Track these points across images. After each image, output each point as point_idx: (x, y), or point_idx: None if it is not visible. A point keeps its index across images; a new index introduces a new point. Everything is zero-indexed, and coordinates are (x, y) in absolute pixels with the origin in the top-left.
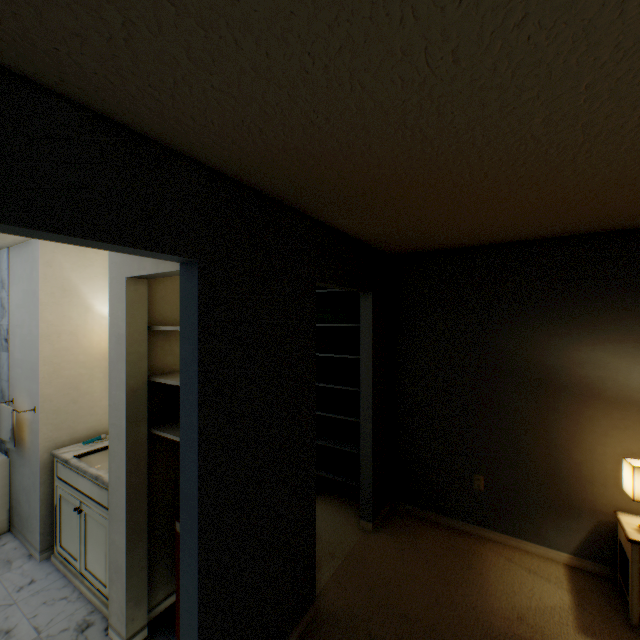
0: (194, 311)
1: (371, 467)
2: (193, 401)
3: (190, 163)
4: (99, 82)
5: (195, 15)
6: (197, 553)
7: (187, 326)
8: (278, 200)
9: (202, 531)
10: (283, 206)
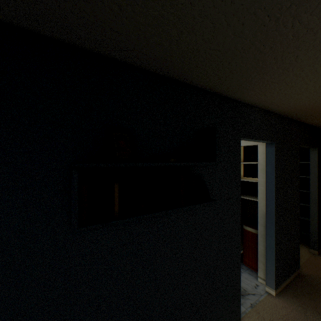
0: (272, 157)
1: (316, 226)
2: (272, 184)
3: (273, 114)
4: (271, 104)
5: (317, 92)
6: (274, 229)
7: (268, 162)
8: (290, 118)
9: (275, 223)
10: (291, 119)
